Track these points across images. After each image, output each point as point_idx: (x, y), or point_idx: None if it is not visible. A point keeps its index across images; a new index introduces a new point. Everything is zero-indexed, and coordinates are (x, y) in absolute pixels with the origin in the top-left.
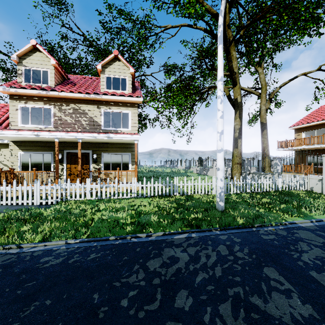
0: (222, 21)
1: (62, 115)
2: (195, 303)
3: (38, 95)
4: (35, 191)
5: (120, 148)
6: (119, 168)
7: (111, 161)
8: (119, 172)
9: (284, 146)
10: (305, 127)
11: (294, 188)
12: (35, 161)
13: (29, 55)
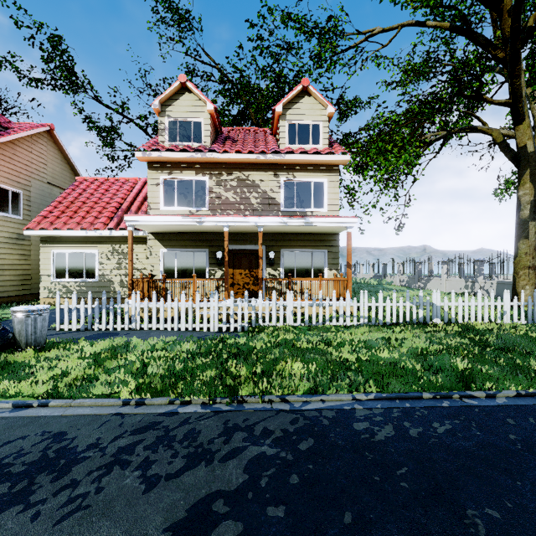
0: None
1: (222, 190)
2: None
3: (188, 160)
4: (212, 309)
5: (310, 242)
6: (308, 276)
7: (295, 263)
8: (309, 281)
9: None
10: None
11: None
12: (183, 263)
13: (174, 99)
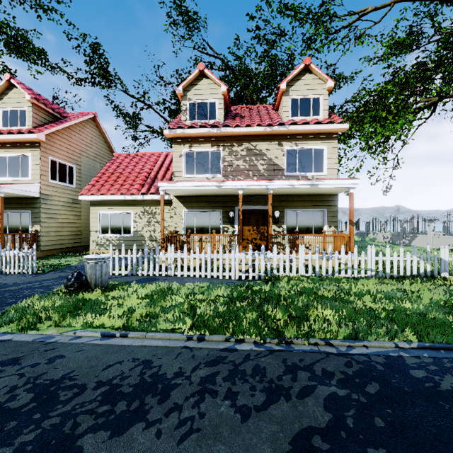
0: None
1: (233, 159)
2: None
3: (205, 135)
4: (233, 260)
5: (311, 202)
6: (309, 232)
7: (297, 221)
8: (310, 237)
9: None
10: None
11: None
12: (201, 221)
13: (194, 84)
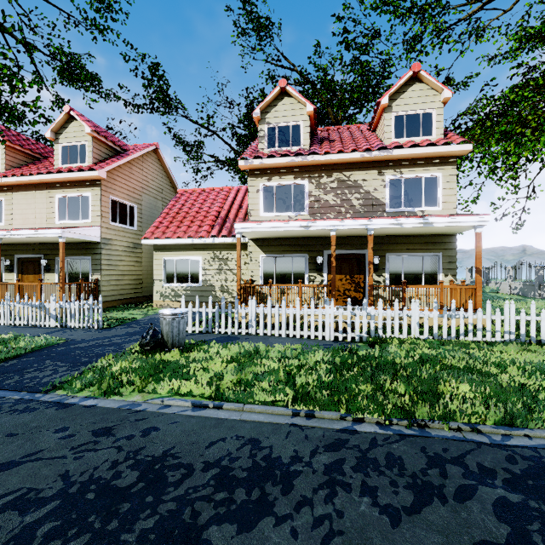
0: None
1: (321, 193)
2: None
3: (288, 165)
4: (327, 317)
5: (421, 244)
6: (418, 282)
7: (403, 268)
8: (419, 289)
9: None
10: None
11: None
12: (282, 269)
13: (273, 105)
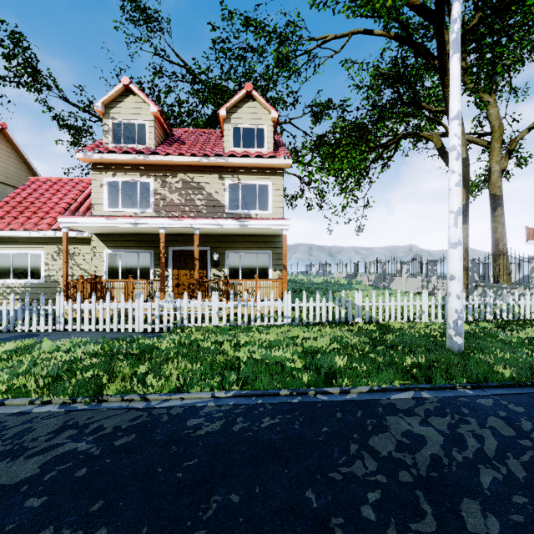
0: (459, 11)
1: (167, 192)
2: (507, 529)
3: (132, 162)
4: (137, 310)
5: (255, 243)
6: (253, 276)
7: (240, 264)
8: (253, 282)
9: None
10: None
11: None
12: (128, 264)
13: (118, 101)
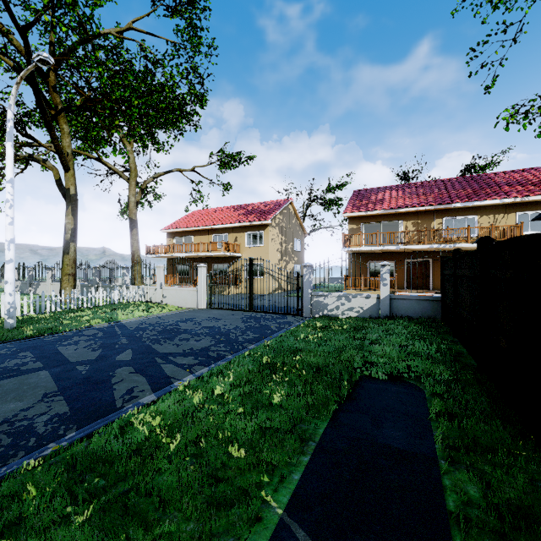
0: (12, 116)
1: None
2: None
3: None
4: None
5: None
6: None
7: None
8: None
9: (153, 252)
10: (176, 232)
11: (134, 300)
12: None
13: None
